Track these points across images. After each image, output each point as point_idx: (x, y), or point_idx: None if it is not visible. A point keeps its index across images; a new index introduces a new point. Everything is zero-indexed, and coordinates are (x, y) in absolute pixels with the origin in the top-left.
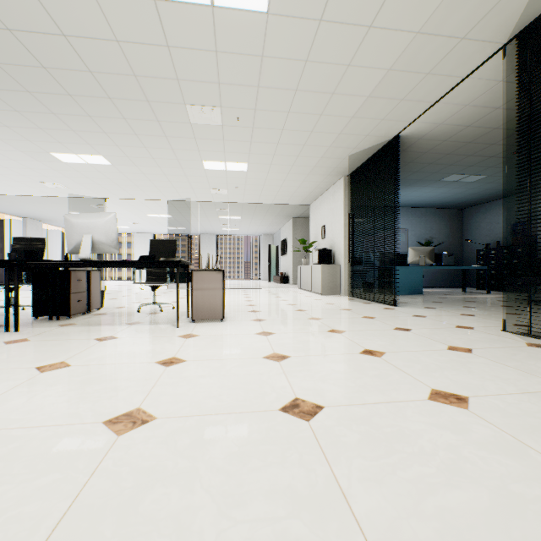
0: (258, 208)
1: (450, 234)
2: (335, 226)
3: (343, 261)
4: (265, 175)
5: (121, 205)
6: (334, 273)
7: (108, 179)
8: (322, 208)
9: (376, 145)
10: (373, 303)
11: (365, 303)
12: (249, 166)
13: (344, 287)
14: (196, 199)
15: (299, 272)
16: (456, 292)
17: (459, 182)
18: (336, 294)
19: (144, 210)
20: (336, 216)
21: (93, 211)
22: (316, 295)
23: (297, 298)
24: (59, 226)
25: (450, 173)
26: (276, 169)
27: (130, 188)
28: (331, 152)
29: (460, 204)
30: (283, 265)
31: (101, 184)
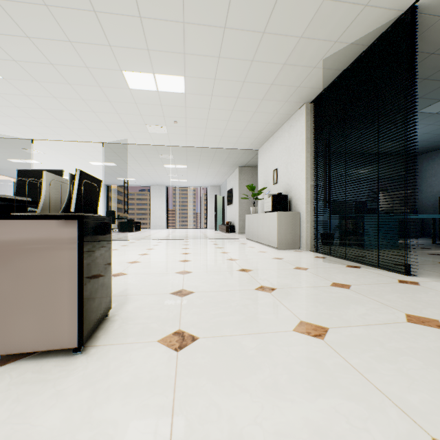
0: (203, 154)
1: (402, 182)
2: (291, 166)
3: (305, 208)
4: (208, 101)
5: (56, 150)
6: (292, 223)
7: (16, 108)
8: (274, 149)
9: (369, 35)
10: (360, 265)
11: (352, 267)
12: (187, 82)
13: (306, 240)
14: (134, 140)
15: (247, 221)
16: (425, 243)
17: (439, 114)
18: (294, 248)
19: (83, 156)
20: (293, 155)
21: (31, 158)
22: (271, 249)
23: (249, 256)
24: (10, 177)
25: (438, 99)
26: (222, 89)
27: (51, 123)
28: (300, 52)
29: (416, 150)
30: (229, 215)
31: (13, 117)
